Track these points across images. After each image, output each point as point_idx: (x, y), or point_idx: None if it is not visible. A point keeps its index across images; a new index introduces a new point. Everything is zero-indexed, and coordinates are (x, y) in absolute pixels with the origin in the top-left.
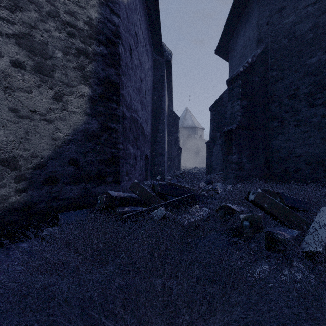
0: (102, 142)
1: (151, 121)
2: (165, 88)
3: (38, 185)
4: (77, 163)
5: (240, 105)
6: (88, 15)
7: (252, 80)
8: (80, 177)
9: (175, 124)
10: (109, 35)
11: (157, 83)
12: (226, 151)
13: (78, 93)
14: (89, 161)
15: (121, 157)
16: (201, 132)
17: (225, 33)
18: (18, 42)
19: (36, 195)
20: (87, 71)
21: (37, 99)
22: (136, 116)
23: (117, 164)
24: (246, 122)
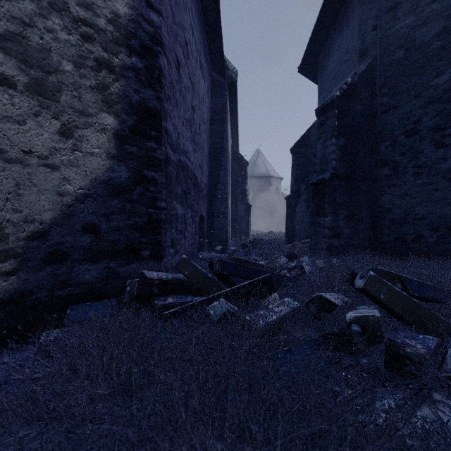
0: (134, 199)
1: (207, 168)
2: (228, 121)
3: (35, 264)
4: (96, 230)
5: (335, 145)
6: (114, 9)
7: (352, 109)
8: (100, 250)
9: (243, 171)
10: (145, 40)
11: (217, 113)
12: (316, 211)
13: (98, 126)
14: (115, 226)
15: (163, 221)
16: (278, 183)
17: (313, 43)
18: (4, 46)
19: (32, 279)
20: (111, 92)
21: (34, 134)
22: (186, 160)
23: (157, 230)
24: (344, 169)
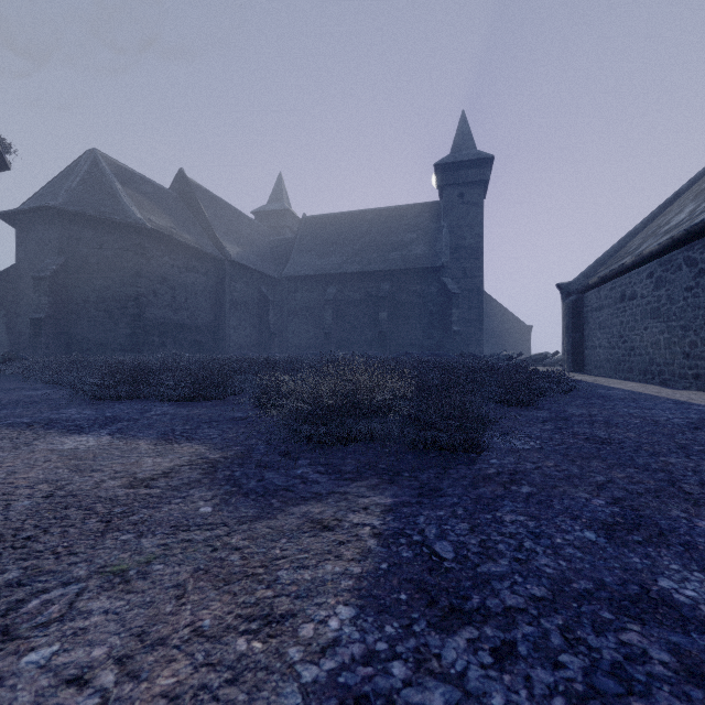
0: None
1: None
2: None
3: None
4: None
5: (48, 301)
6: None
7: (57, 283)
8: None
9: None
10: None
11: None
12: (35, 334)
13: None
14: None
15: None
16: None
17: (18, 212)
18: None
19: None
20: None
21: None
22: None
23: None
24: (52, 313)
